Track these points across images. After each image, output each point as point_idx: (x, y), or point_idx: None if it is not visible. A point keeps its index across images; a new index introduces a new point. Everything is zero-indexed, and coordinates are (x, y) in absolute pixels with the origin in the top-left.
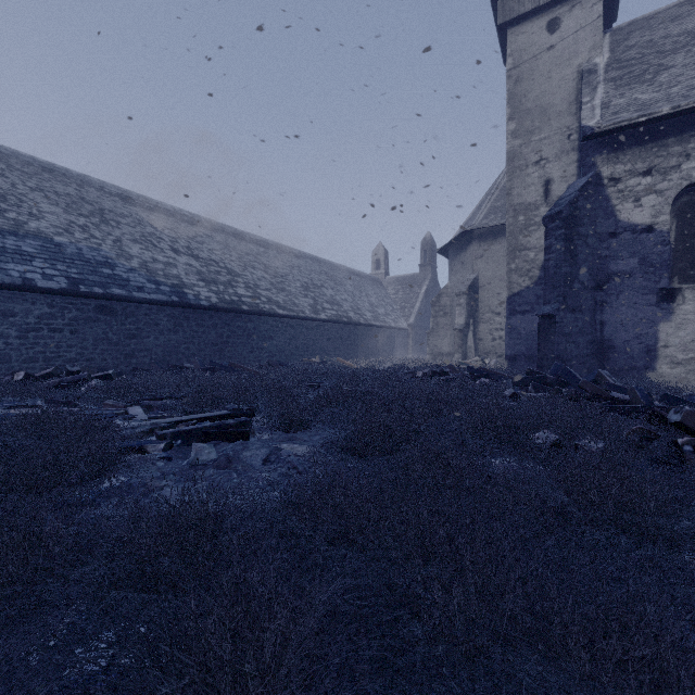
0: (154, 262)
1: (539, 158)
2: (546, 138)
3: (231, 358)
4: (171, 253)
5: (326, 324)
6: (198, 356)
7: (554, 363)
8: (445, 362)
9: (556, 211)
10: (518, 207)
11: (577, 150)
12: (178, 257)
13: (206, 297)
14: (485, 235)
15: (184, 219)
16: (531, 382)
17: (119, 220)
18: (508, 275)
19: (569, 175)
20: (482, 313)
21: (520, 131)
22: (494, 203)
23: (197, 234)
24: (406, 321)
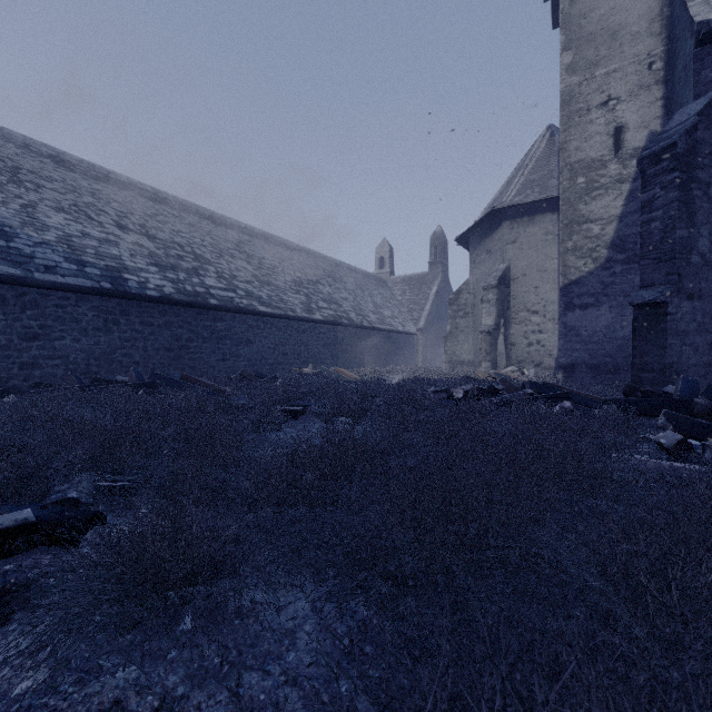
0: (84, 237)
1: (606, 97)
2: (617, 70)
3: (194, 368)
4: (113, 229)
5: (322, 326)
6: (143, 366)
7: (681, 376)
8: (477, 373)
9: (664, 145)
10: (576, 166)
11: (662, 83)
12: (124, 235)
13: (157, 285)
14: (519, 214)
15: (144, 195)
16: (663, 411)
17: (42, 184)
18: (563, 257)
19: (651, 118)
20: (515, 311)
21: (579, 64)
22: (529, 176)
23: (159, 212)
24: (415, 326)
